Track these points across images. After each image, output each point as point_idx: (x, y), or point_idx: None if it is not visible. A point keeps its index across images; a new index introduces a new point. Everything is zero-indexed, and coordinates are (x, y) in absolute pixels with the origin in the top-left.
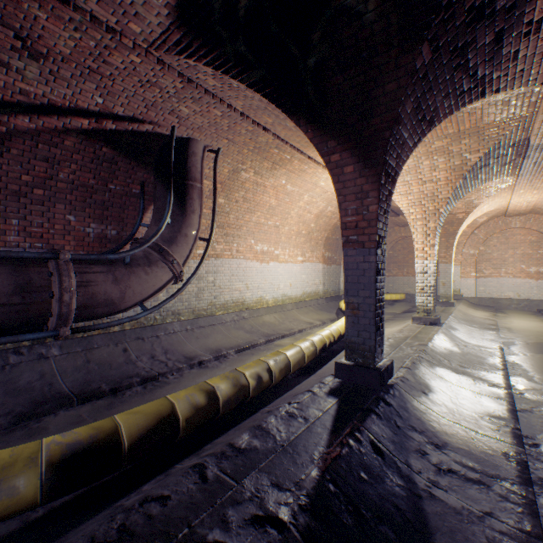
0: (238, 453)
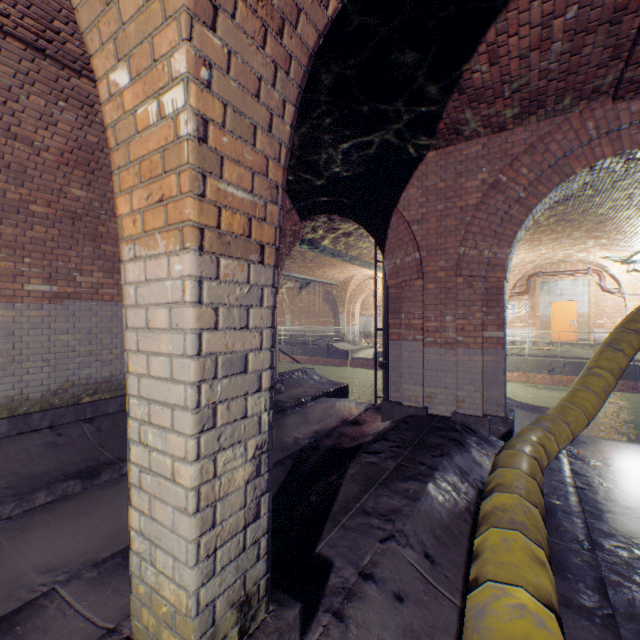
0: (412, 476)
